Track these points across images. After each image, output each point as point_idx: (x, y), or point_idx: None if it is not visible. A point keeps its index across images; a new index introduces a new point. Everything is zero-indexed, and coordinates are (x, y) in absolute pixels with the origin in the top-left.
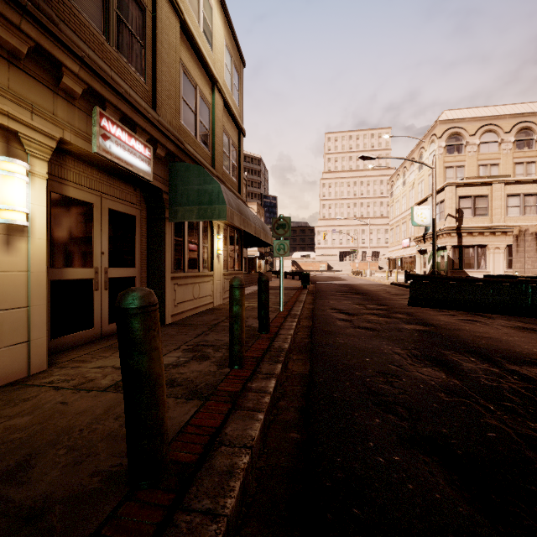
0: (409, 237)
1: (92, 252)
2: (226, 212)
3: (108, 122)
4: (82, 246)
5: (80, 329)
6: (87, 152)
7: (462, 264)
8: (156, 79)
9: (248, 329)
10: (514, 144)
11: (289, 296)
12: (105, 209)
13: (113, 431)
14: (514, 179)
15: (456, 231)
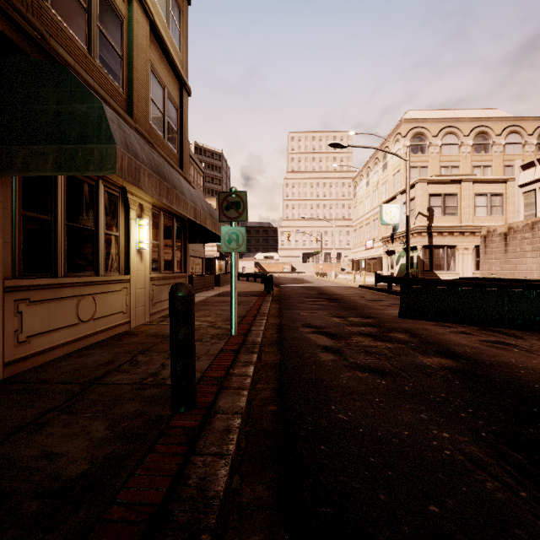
0: (373, 238)
1: None
2: (116, 159)
3: None
4: None
5: None
6: None
7: (433, 266)
8: None
9: (155, 394)
10: (473, 148)
11: (248, 306)
12: None
13: None
14: (482, 178)
15: (426, 230)
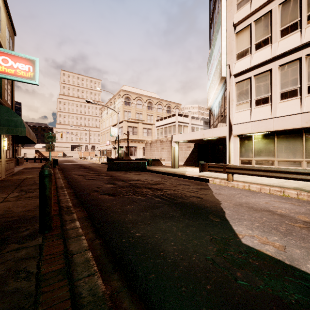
0: (110, 140)
1: None
2: (26, 132)
3: None
4: None
5: None
6: None
7: (129, 154)
8: None
9: None
10: (147, 107)
11: None
12: None
13: (25, 204)
14: (145, 122)
15: (127, 140)
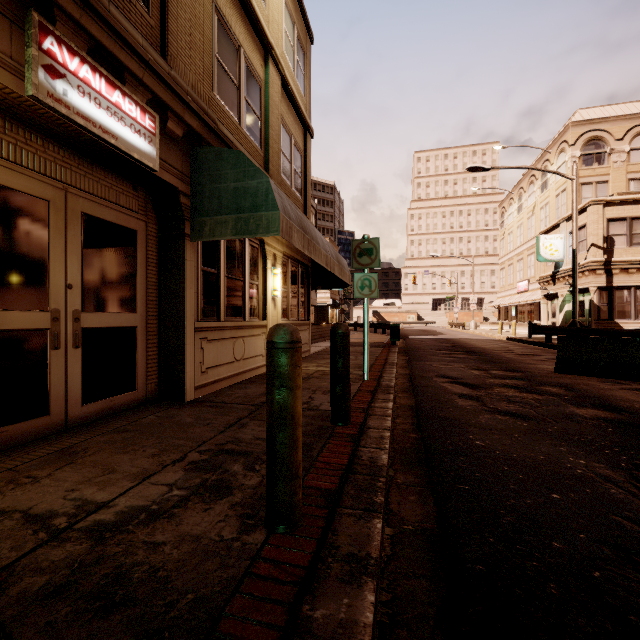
0: (528, 278)
1: (46, 284)
2: (280, 223)
3: (61, 48)
4: (23, 272)
5: (20, 417)
6: (15, 94)
7: (613, 313)
8: (167, 10)
9: (314, 414)
10: None
11: (373, 356)
12: (74, 213)
13: None
14: None
15: (603, 266)
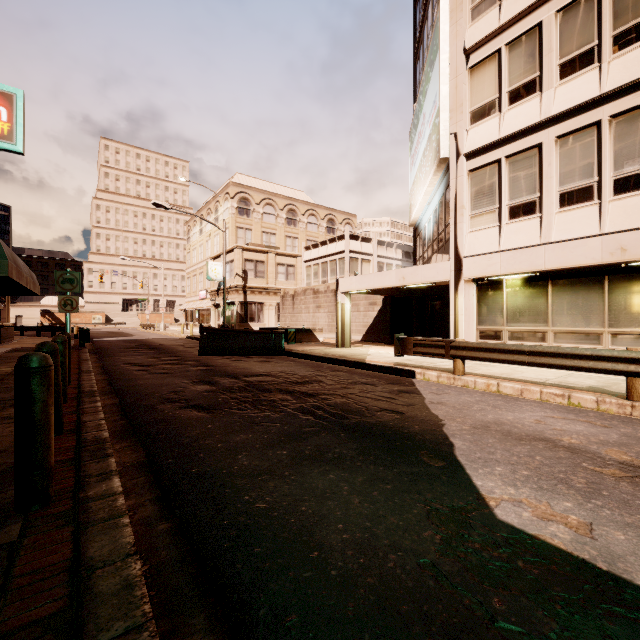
0: (207, 288)
1: None
2: (8, 268)
3: None
4: None
5: None
6: None
7: (247, 318)
8: None
9: None
10: (286, 221)
11: None
12: None
13: None
14: (282, 252)
15: (242, 289)
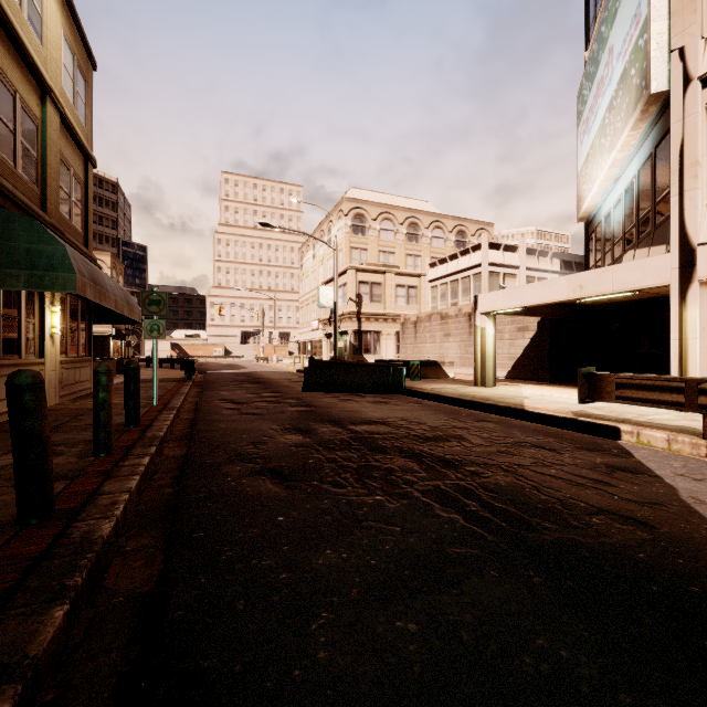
0: (319, 318)
1: None
2: (77, 283)
3: None
4: None
5: None
6: None
7: (362, 349)
8: None
9: None
10: (406, 236)
11: (165, 389)
12: None
13: None
14: (401, 271)
15: (356, 316)
